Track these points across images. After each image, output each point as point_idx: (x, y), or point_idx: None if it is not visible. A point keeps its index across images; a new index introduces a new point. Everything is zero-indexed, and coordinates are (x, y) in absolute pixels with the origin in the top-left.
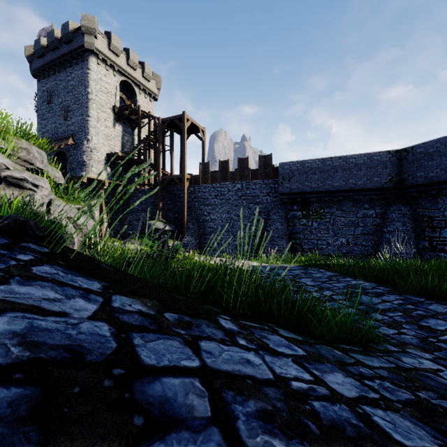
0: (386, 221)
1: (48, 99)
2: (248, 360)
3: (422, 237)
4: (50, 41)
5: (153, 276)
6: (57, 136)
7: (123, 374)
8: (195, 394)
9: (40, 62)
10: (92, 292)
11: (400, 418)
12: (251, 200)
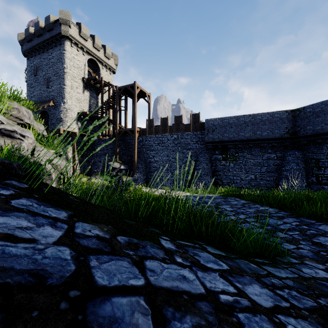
0: (284, 162)
1: (35, 72)
2: (184, 276)
3: (311, 174)
4: (36, 30)
5: (111, 203)
6: (41, 100)
7: (79, 296)
8: (140, 312)
9: (29, 45)
10: (59, 221)
11: (309, 325)
12: (184, 147)
